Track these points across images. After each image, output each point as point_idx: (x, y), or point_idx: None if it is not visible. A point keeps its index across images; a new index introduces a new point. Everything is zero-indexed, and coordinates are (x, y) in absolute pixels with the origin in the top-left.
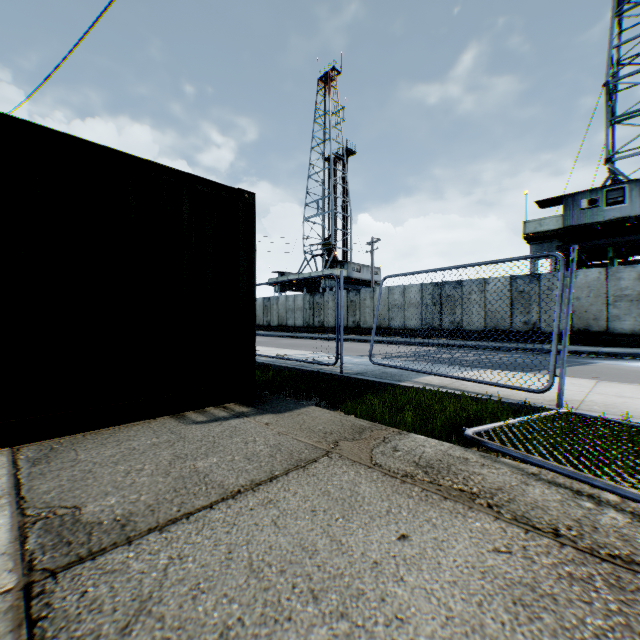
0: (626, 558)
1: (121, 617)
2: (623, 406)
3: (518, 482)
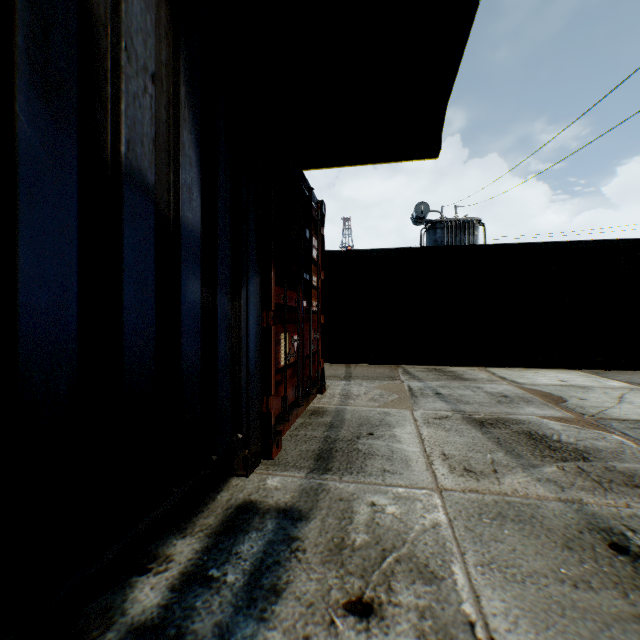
0: None
1: None
2: None
3: None
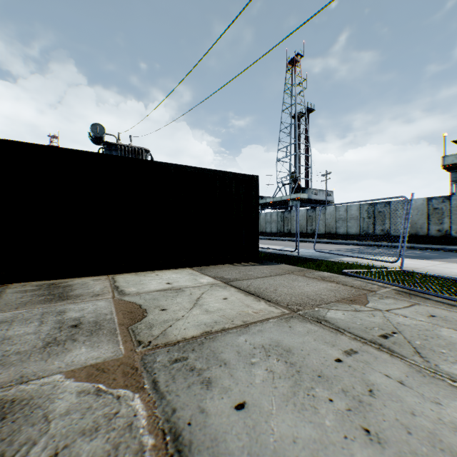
0: (366, 289)
1: (246, 286)
2: (437, 270)
3: (351, 281)
